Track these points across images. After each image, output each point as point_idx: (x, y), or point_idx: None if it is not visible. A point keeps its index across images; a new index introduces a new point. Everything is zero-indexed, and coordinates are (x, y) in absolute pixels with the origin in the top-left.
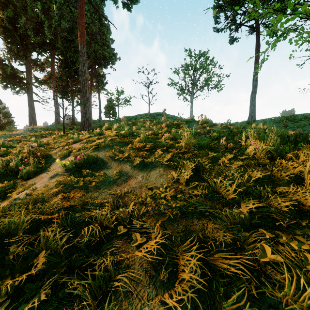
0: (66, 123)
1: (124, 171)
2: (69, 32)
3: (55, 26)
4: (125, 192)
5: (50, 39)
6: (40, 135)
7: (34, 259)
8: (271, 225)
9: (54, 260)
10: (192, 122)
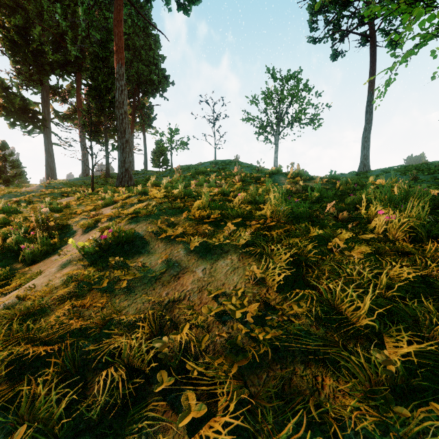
0: (97, 176)
1: (174, 259)
2: (101, 46)
3: (83, 39)
4: (175, 299)
5: (75, 57)
6: (60, 194)
7: (5, 437)
8: None
9: None
10: (278, 174)
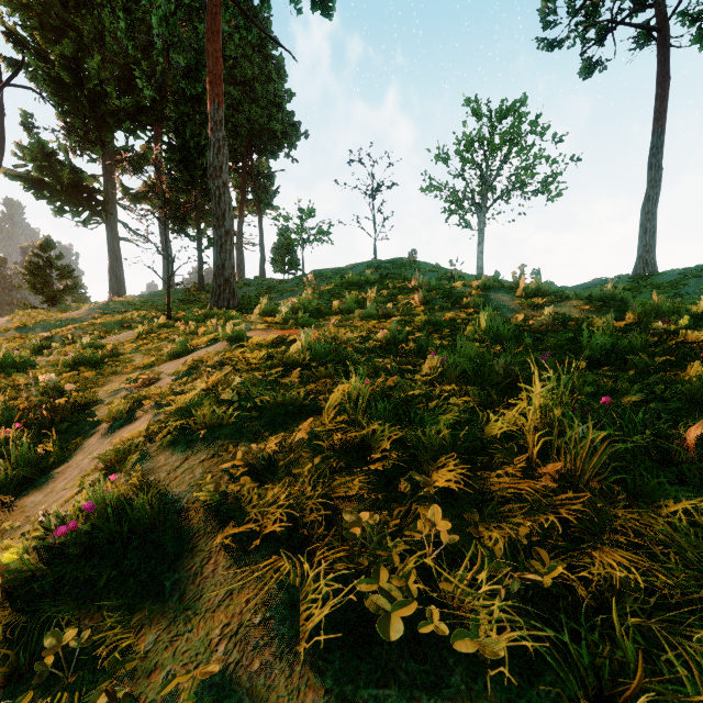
0: (184, 289)
1: (246, 672)
2: (188, 77)
3: (164, 70)
4: None
5: (152, 100)
6: (119, 323)
7: None
8: None
9: None
10: (496, 289)
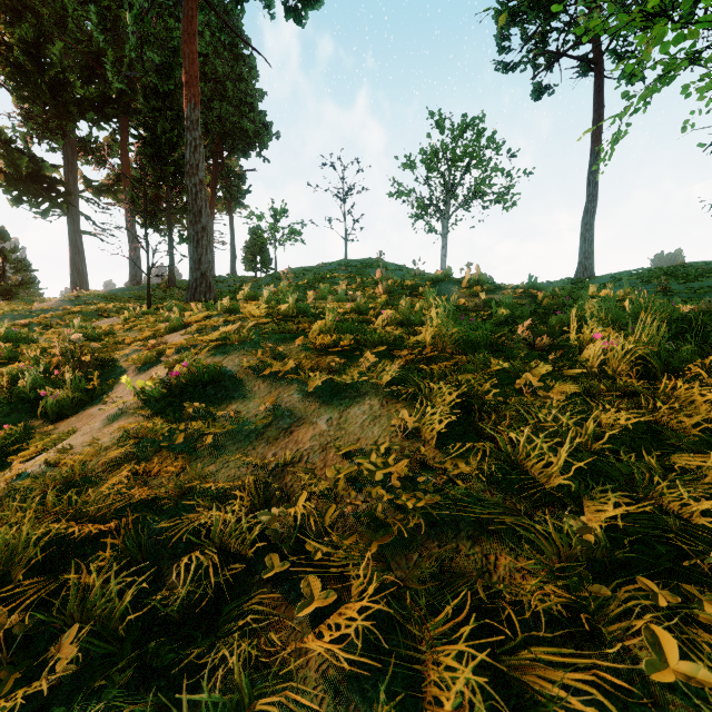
0: (155, 285)
1: (284, 406)
2: (161, 74)
3: (131, 62)
4: (287, 461)
5: (118, 91)
6: (96, 313)
7: (49, 643)
8: (668, 565)
9: (101, 649)
10: (447, 281)
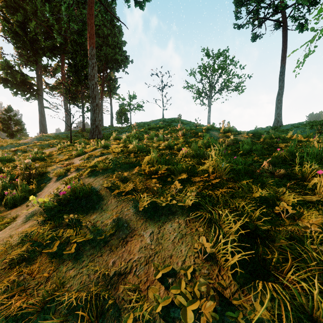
0: (76, 130)
1: (124, 218)
2: (78, 34)
3: (66, 30)
4: (121, 271)
5: (60, 43)
6: (47, 145)
7: None
8: None
9: None
10: (212, 129)
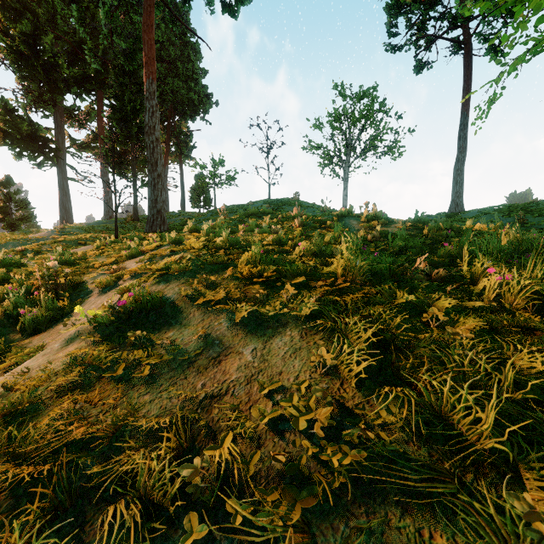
0: (122, 219)
1: (214, 334)
2: (127, 57)
3: (105, 49)
4: (214, 393)
5: (95, 71)
6: (76, 241)
7: None
8: None
9: None
10: (349, 217)
